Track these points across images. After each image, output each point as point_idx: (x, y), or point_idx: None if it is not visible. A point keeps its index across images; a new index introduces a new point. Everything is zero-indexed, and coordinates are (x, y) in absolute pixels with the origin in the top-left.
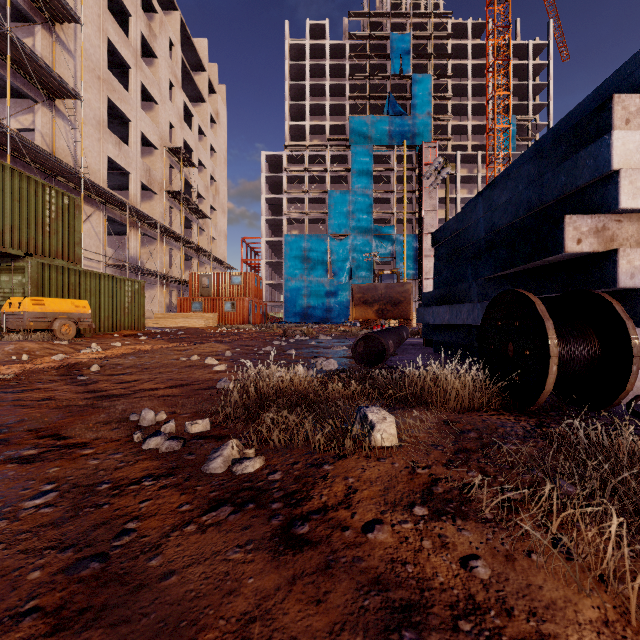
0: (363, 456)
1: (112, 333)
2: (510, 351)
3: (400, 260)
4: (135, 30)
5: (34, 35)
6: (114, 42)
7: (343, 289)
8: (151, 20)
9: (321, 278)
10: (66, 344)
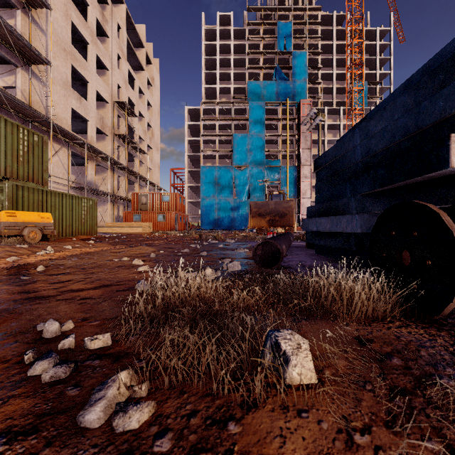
0: (278, 406)
1: (72, 237)
2: (403, 259)
3: (284, 184)
4: (92, 16)
5: (15, 17)
6: (76, 24)
7: (243, 205)
8: (104, 9)
9: (227, 197)
10: (25, 247)
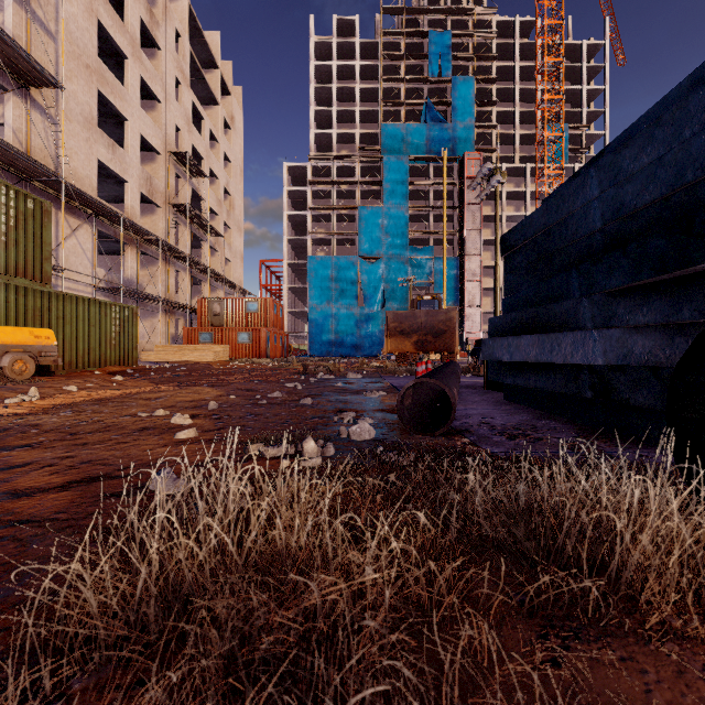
0: None
1: (94, 370)
2: None
3: (439, 285)
4: (133, 14)
5: (4, 10)
6: (106, 26)
7: (375, 318)
8: (153, 5)
9: (350, 305)
10: None
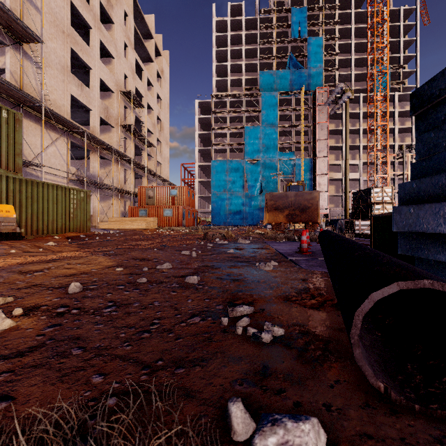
0: None
1: (56, 235)
2: None
3: (299, 178)
4: None
5: None
6: (77, 6)
7: (255, 200)
8: None
9: (239, 192)
10: None
